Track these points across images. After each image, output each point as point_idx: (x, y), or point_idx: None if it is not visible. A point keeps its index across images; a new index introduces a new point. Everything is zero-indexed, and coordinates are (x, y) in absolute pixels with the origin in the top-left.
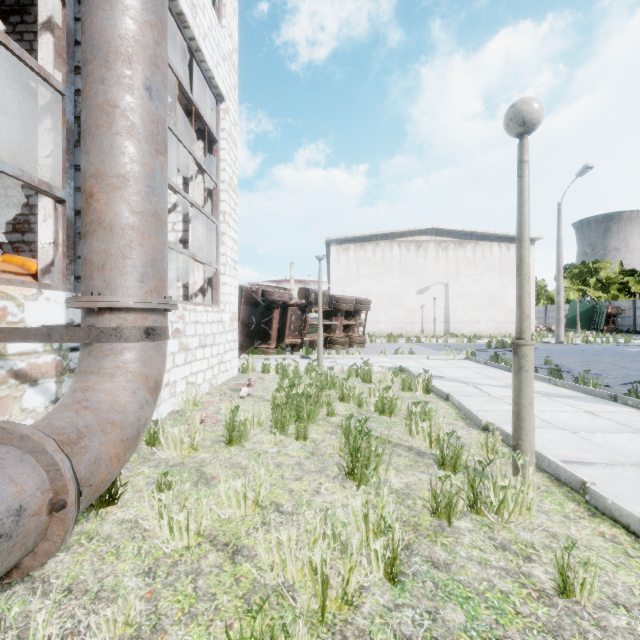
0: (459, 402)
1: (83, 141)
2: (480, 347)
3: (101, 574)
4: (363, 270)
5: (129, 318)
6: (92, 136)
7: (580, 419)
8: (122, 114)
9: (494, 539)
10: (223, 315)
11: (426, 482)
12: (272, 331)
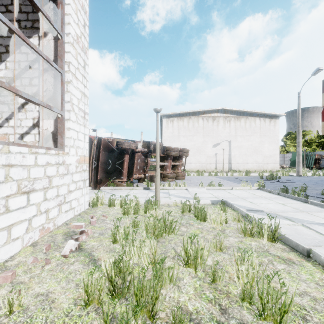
0: None
1: None
2: (256, 179)
3: None
4: (182, 133)
5: None
6: None
7: None
8: None
9: None
10: (66, 158)
11: None
12: (123, 170)
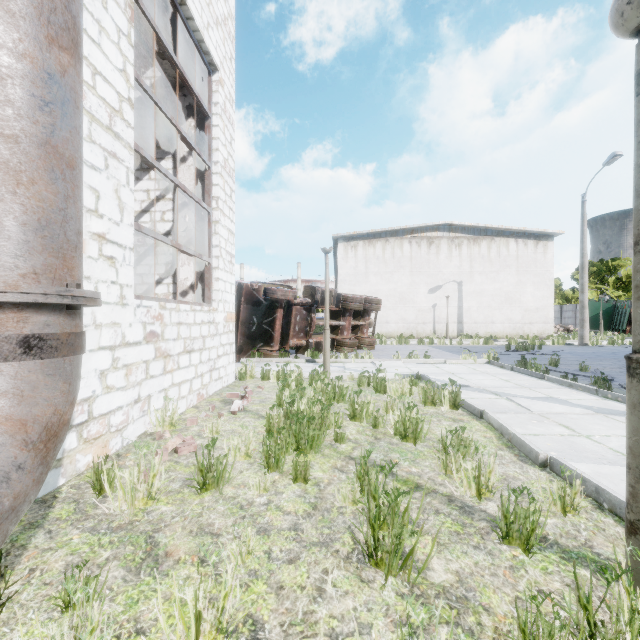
0: (500, 423)
1: None
2: (499, 349)
3: None
4: (372, 268)
5: None
6: None
7: None
8: None
9: None
10: (216, 315)
11: (487, 570)
12: (275, 332)
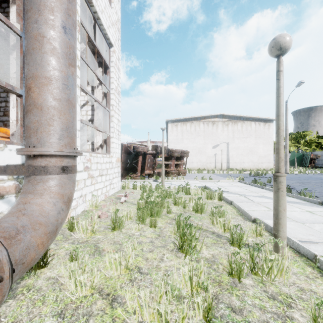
0: (238, 206)
1: (25, 57)
2: (245, 175)
3: (32, 315)
4: (185, 136)
5: (52, 160)
6: (30, 54)
7: (305, 215)
8: (48, 41)
9: (267, 292)
10: (112, 159)
11: (223, 253)
12: (138, 167)
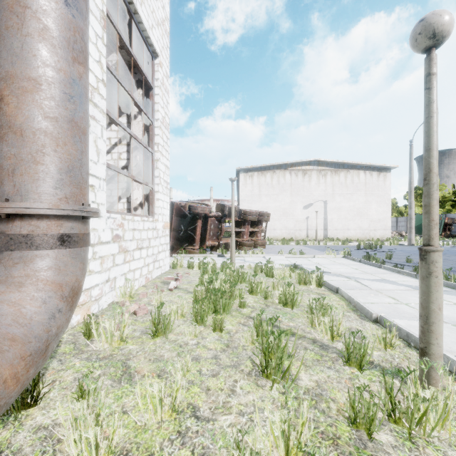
0: (348, 295)
1: None
2: (352, 248)
3: None
4: (263, 191)
5: (41, 225)
6: (2, 38)
7: (454, 311)
8: (33, 15)
9: None
10: (157, 224)
11: (335, 380)
12: (196, 236)
